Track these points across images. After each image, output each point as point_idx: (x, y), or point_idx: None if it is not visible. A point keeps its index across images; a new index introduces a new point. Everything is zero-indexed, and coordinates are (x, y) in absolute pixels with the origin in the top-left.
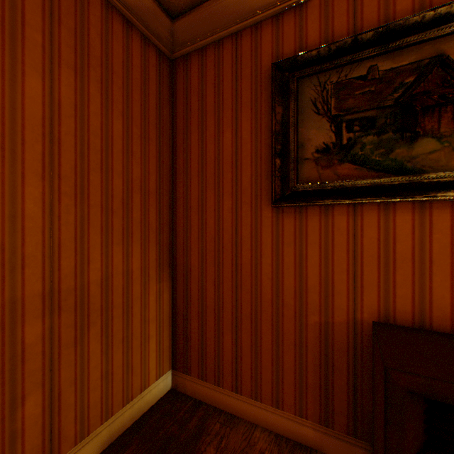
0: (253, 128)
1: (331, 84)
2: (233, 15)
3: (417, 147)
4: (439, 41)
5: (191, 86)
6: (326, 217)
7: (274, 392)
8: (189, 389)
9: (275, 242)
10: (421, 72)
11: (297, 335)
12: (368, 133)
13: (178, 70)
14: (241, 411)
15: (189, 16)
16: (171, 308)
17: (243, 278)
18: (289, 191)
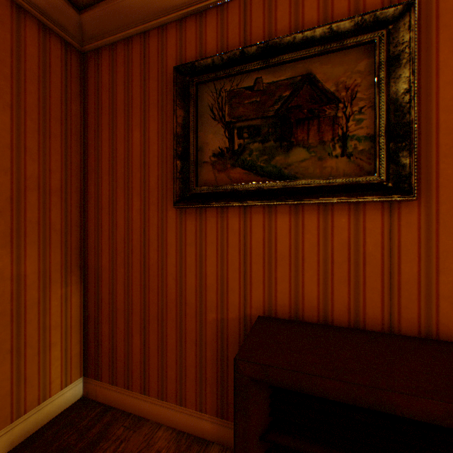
0: (160, 129)
1: (226, 91)
2: (140, 15)
3: (292, 156)
4: (308, 61)
5: (103, 82)
6: (222, 218)
7: (179, 390)
8: (100, 396)
9: (179, 242)
10: (295, 88)
11: (198, 332)
12: (255, 141)
13: (90, 64)
14: (149, 412)
15: (96, 10)
16: (83, 313)
17: (151, 279)
18: (190, 193)
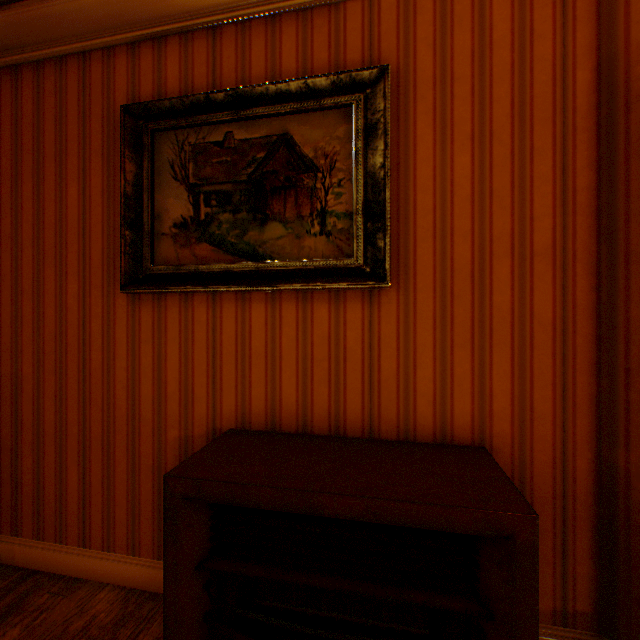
0: (106, 187)
1: (190, 145)
2: (76, 28)
3: (268, 232)
4: (286, 119)
5: (24, 114)
6: (187, 307)
7: (131, 535)
8: (19, 558)
9: (132, 339)
10: (271, 149)
11: (157, 456)
12: (226, 210)
13: (5, 86)
14: (90, 570)
15: (10, 12)
16: None
17: (94, 389)
18: (144, 274)
